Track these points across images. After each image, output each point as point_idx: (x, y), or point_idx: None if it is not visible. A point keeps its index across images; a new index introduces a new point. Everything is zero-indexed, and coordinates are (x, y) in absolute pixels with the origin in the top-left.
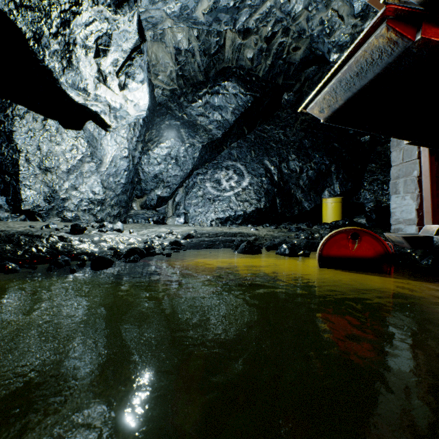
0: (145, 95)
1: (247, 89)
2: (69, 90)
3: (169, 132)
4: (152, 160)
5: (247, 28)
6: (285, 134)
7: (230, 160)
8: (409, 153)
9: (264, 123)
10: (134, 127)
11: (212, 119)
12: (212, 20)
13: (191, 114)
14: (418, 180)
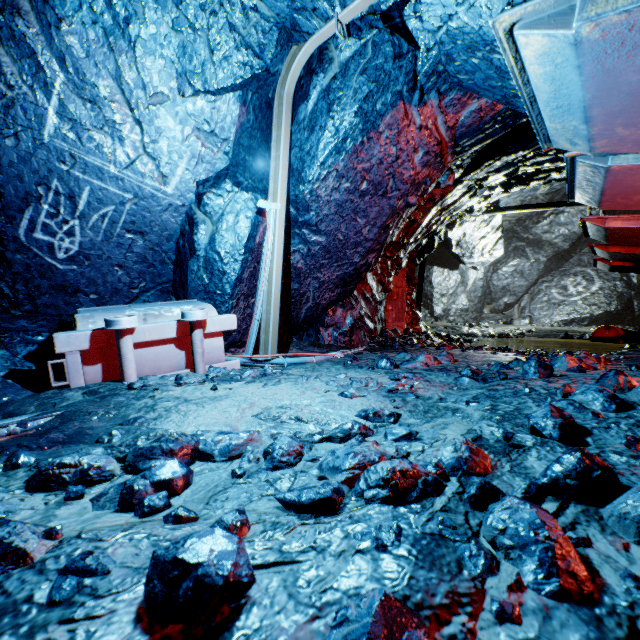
0: (501, 251)
1: None
2: (467, 265)
3: (515, 254)
4: (500, 277)
5: None
6: None
7: (579, 266)
8: None
9: None
10: None
11: (557, 234)
12: (548, 191)
13: (535, 233)
14: None
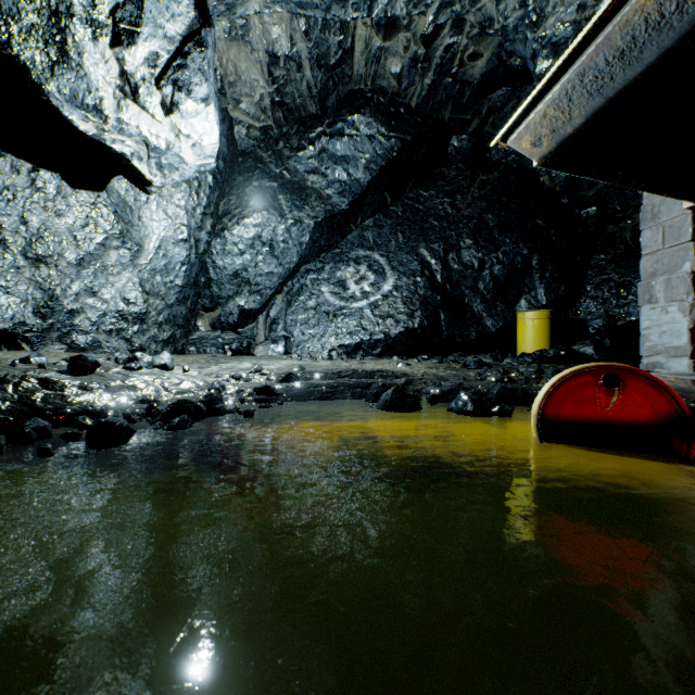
0: (213, 126)
1: (392, 128)
2: (66, 108)
3: (259, 200)
4: (230, 247)
5: (392, 17)
6: (454, 204)
7: (363, 247)
8: (676, 232)
9: (419, 187)
10: (199, 190)
11: (331, 179)
12: None
13: (296, 171)
14: (692, 278)
